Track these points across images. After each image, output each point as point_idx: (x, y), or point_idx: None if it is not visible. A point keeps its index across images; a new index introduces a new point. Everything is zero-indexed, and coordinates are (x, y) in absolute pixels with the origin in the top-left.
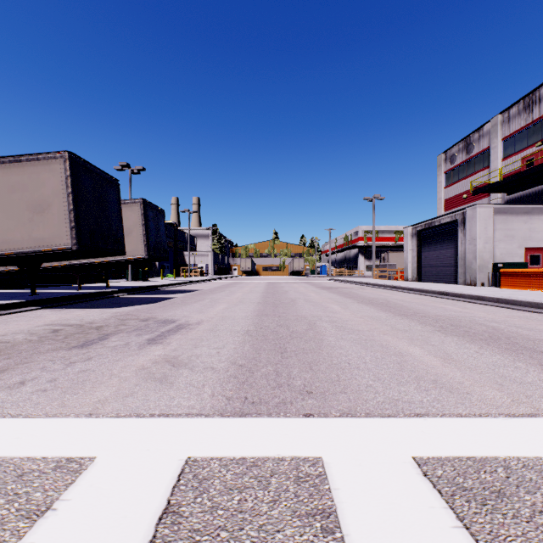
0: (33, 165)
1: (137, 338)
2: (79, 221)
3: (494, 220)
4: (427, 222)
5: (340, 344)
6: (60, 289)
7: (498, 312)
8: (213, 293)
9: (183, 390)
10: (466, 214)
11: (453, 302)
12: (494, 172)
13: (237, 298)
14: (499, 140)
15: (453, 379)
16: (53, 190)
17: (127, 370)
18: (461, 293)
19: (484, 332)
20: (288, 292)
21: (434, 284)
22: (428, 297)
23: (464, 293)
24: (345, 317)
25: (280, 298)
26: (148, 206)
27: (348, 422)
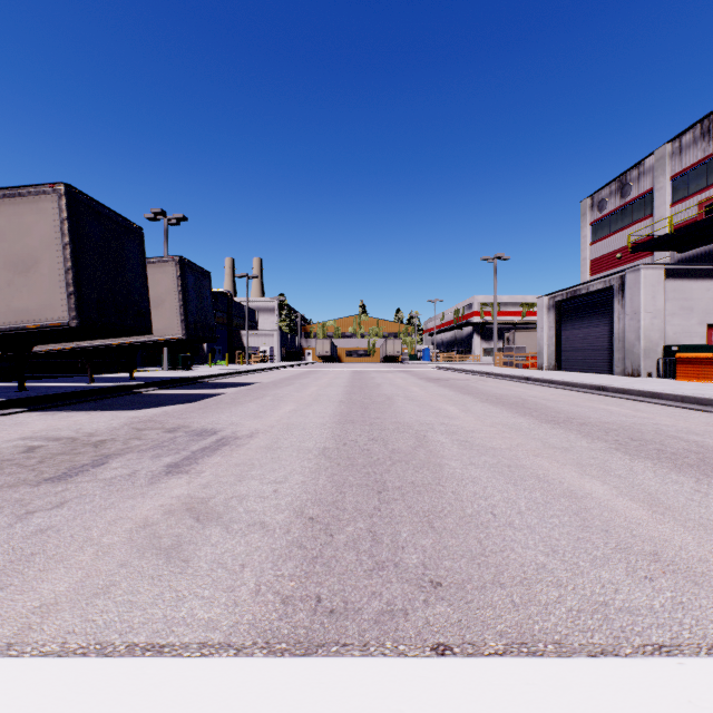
0: (13, 203)
1: (151, 462)
2: (80, 285)
3: (665, 286)
4: (569, 290)
5: (471, 473)
6: (65, 382)
7: (690, 417)
8: (277, 387)
9: (204, 578)
10: (625, 278)
11: (616, 401)
12: (659, 222)
13: (311, 394)
14: (667, 178)
15: (686, 551)
16: (42, 240)
17: (117, 529)
18: (625, 388)
19: (688, 451)
20: (382, 385)
21: (581, 374)
22: (578, 393)
23: (631, 389)
24: (469, 426)
25: (371, 394)
26: (186, 266)
27: (526, 673)
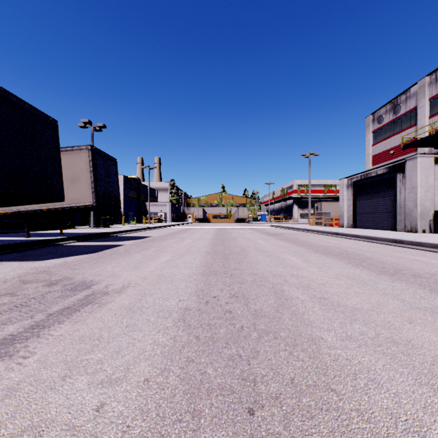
0: None
1: None
2: None
3: (434, 169)
4: (363, 174)
5: (359, 359)
6: (10, 236)
7: None
8: (163, 239)
9: None
10: (406, 164)
11: (417, 252)
12: (421, 129)
13: (186, 246)
14: (426, 100)
15: None
16: None
17: None
18: (420, 242)
19: None
20: (237, 238)
21: (373, 231)
22: (381, 245)
23: (424, 242)
24: (317, 278)
25: (229, 246)
26: (96, 153)
27: None
